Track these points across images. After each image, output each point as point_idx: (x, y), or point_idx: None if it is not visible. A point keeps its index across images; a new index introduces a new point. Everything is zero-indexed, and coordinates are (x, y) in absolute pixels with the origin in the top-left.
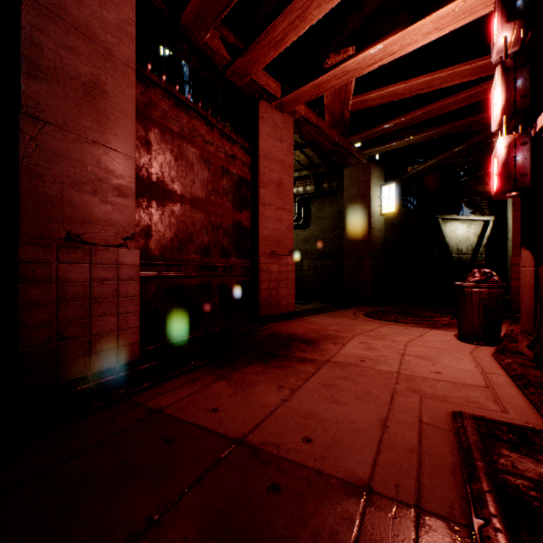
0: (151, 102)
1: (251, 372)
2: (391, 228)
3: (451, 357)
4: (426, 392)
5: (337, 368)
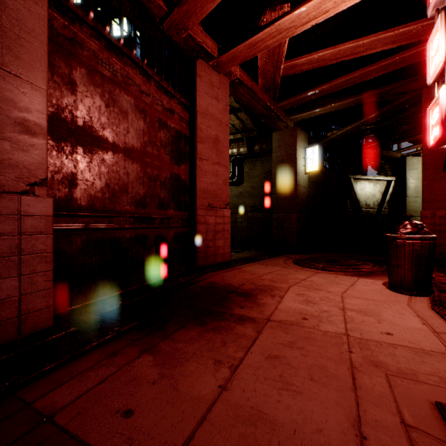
0: (76, 38)
1: (184, 338)
2: (313, 186)
3: (393, 311)
4: (389, 365)
5: (280, 330)
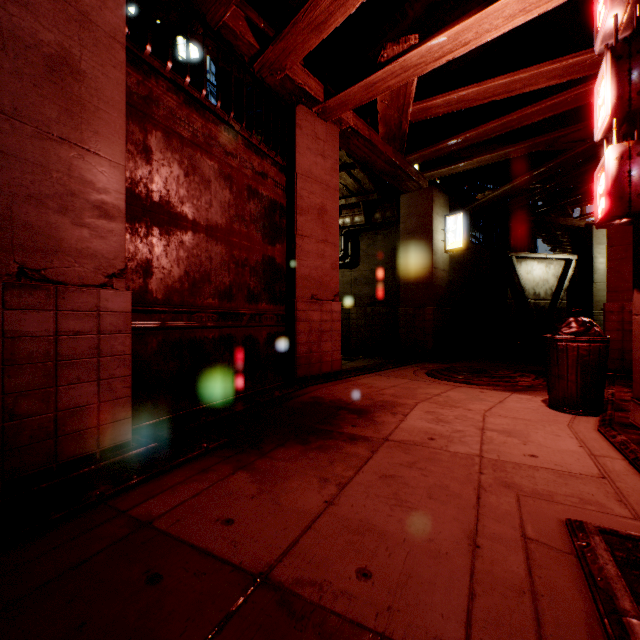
0: (152, 96)
1: (284, 457)
2: (457, 268)
3: (546, 432)
4: (523, 487)
5: (399, 450)
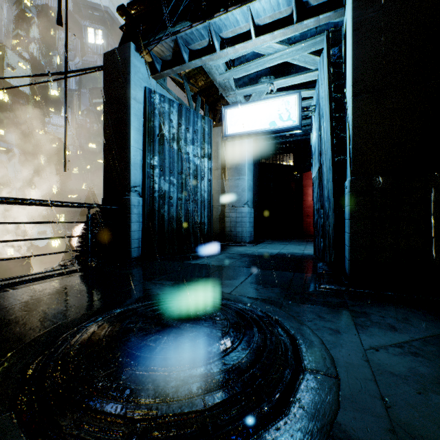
0: None
1: None
2: None
3: None
4: None
5: None
